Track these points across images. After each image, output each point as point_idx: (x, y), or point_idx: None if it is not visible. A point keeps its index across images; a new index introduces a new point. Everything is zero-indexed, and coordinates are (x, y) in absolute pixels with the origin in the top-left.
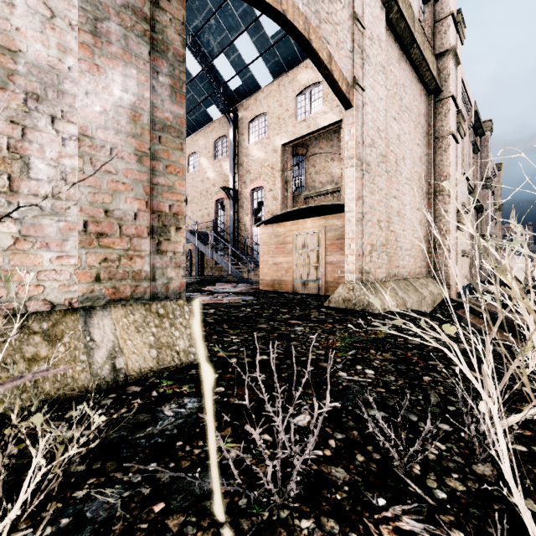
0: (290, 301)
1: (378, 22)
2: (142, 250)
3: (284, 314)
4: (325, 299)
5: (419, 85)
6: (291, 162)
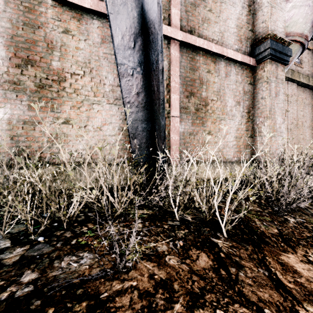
0: None
1: (294, 89)
2: None
3: None
4: None
5: None
6: None
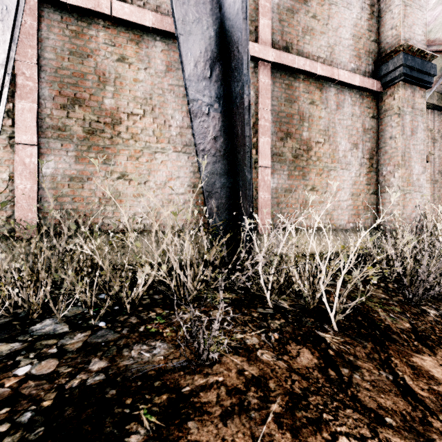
0: None
1: None
2: None
3: None
4: None
5: None
6: None
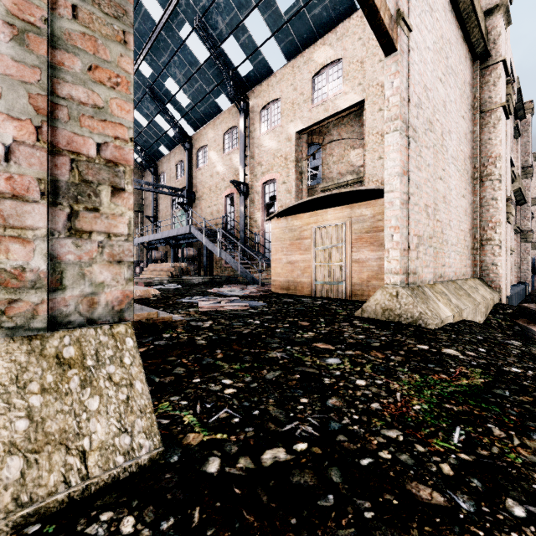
0: (309, 308)
1: None
2: (27, 227)
3: (305, 330)
4: (353, 306)
5: (464, 45)
6: (307, 152)
